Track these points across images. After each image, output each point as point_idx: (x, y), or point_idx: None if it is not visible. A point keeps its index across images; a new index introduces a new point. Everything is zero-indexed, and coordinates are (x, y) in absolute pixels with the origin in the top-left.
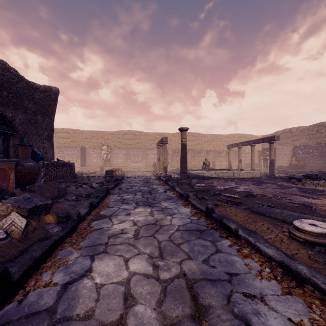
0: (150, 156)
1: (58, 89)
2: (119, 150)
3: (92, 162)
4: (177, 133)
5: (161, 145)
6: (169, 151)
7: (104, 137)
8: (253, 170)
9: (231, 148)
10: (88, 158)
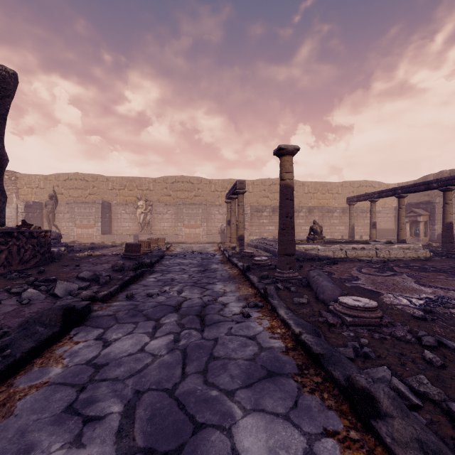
0: (214, 217)
1: (15, 74)
2: (165, 207)
3: (122, 226)
4: (258, 180)
5: (234, 197)
6: (247, 208)
7: (142, 187)
8: (415, 244)
9: (354, 203)
10: (116, 221)
